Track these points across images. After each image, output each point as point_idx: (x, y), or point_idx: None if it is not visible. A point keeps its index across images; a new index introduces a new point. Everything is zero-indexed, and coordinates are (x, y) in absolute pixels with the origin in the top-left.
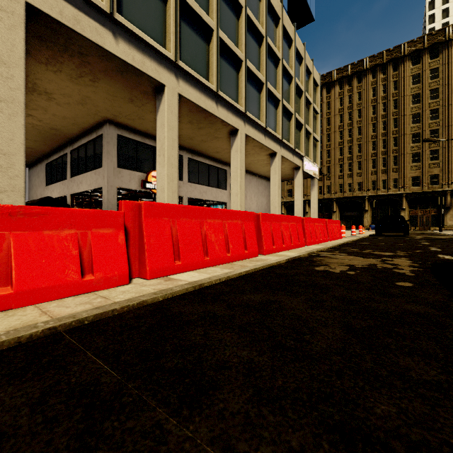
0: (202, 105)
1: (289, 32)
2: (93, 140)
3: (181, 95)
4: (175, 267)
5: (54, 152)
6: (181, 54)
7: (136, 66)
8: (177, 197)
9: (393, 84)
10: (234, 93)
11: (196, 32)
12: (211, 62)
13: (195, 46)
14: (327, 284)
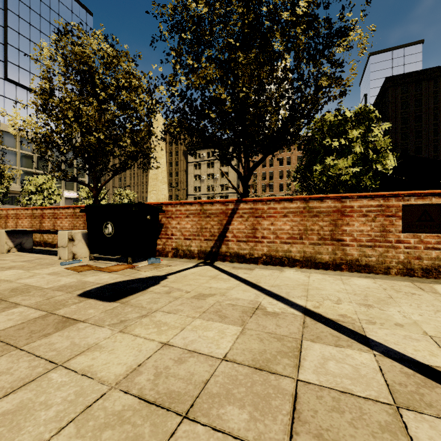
0: None
1: None
2: None
3: None
4: None
5: None
6: None
7: None
8: None
9: None
10: None
11: None
12: None
13: None
14: None
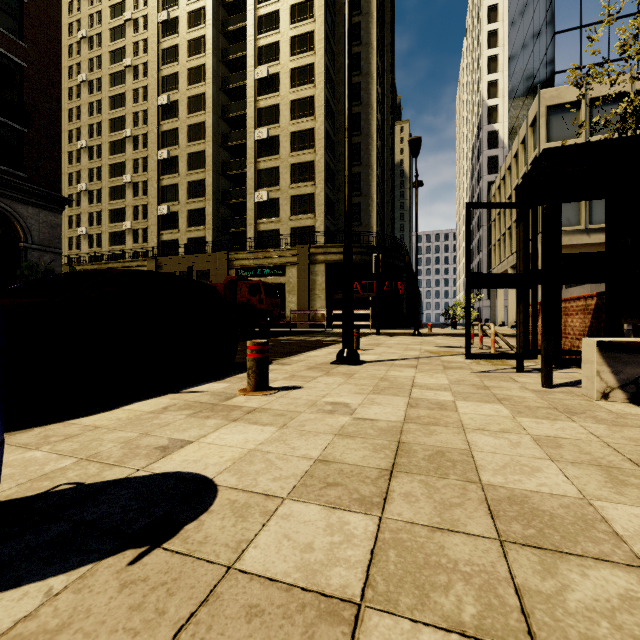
0: None
1: None
2: None
3: None
4: None
5: None
6: None
7: (601, 242)
8: None
9: None
10: None
11: None
12: None
13: None
14: None
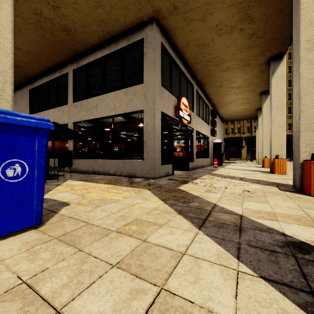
0: None
1: None
2: (118, 51)
3: None
4: None
5: (43, 75)
6: None
7: None
8: None
9: (288, 55)
10: None
11: None
12: None
13: None
14: None
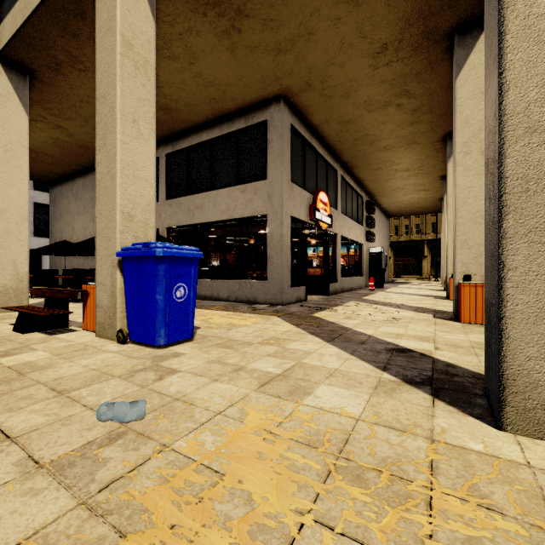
0: None
1: None
2: (233, 133)
3: None
4: None
5: None
6: None
7: None
8: None
9: None
10: None
11: None
12: None
13: None
14: None
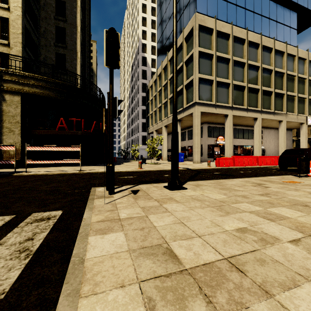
0: (241, 115)
1: (293, 53)
2: None
3: (233, 115)
4: (239, 165)
5: None
6: (233, 101)
7: (220, 113)
8: (232, 148)
9: None
10: (255, 103)
11: (238, 90)
12: (244, 98)
13: (238, 95)
14: (264, 168)
